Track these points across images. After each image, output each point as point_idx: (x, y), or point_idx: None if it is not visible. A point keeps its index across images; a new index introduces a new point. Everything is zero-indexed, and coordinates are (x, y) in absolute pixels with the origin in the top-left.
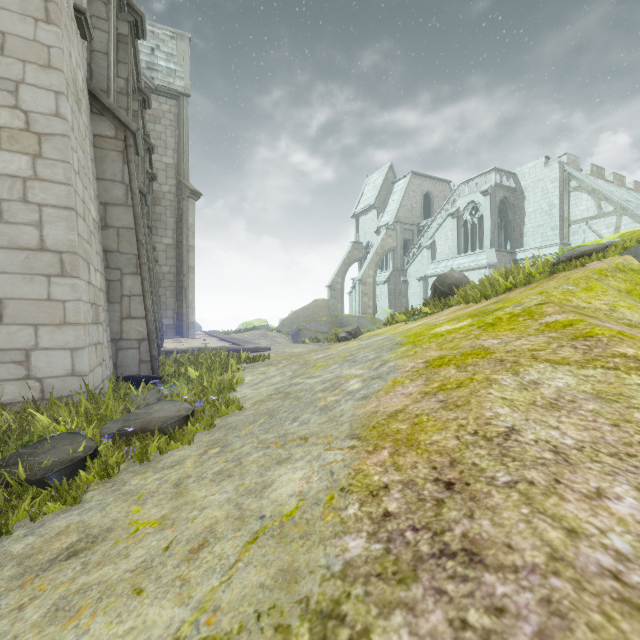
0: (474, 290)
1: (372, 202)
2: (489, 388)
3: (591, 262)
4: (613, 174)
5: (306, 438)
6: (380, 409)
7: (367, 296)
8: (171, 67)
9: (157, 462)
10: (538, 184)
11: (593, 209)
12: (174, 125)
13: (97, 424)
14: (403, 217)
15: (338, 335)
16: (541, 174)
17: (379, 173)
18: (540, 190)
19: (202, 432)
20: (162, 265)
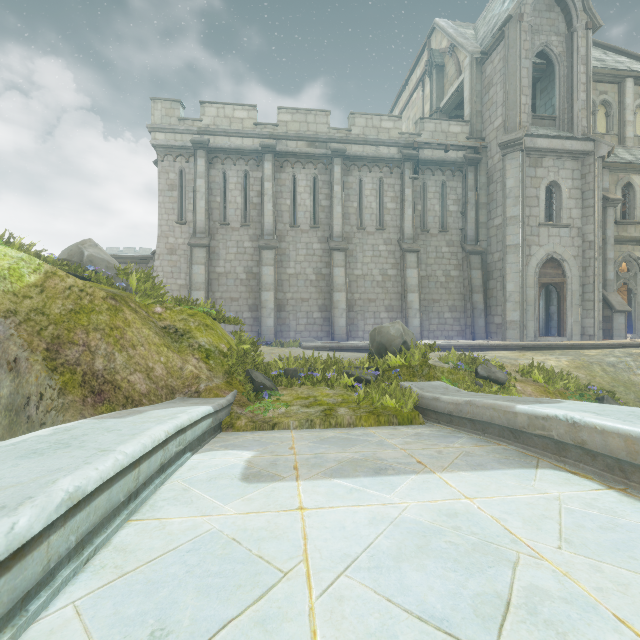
0: None
1: None
2: None
3: None
4: None
5: None
6: None
7: None
8: None
9: None
10: None
11: None
12: (502, 72)
13: None
14: None
15: None
16: None
17: None
18: None
19: None
20: (494, 253)
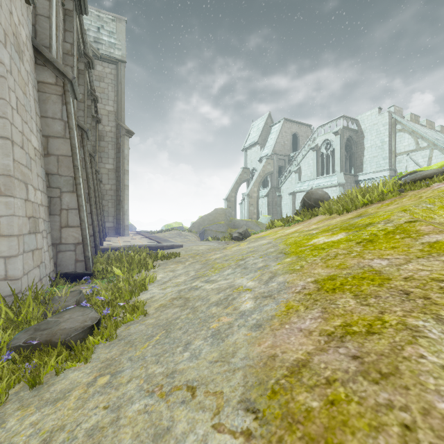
0: (338, 205)
1: (256, 140)
2: (416, 345)
3: (433, 183)
4: (426, 120)
5: (193, 389)
6: (277, 353)
7: (253, 206)
8: (112, 41)
9: (48, 387)
10: (373, 127)
11: (413, 145)
12: (114, 83)
13: (12, 331)
14: (278, 150)
15: (232, 235)
16: (376, 120)
17: (261, 119)
18: (375, 131)
19: (104, 343)
20: (105, 184)
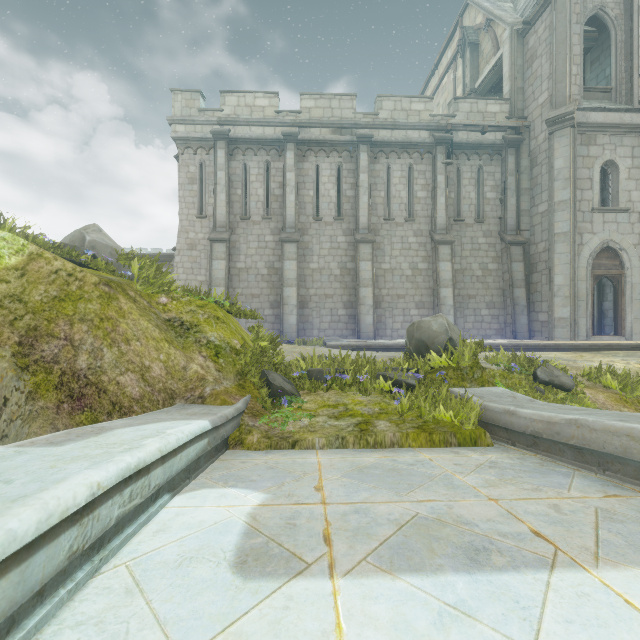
0: None
1: None
2: None
3: None
4: None
5: None
6: None
7: None
8: None
9: None
10: None
11: None
12: (549, 42)
13: None
14: None
15: None
16: None
17: None
18: None
19: None
20: (538, 243)
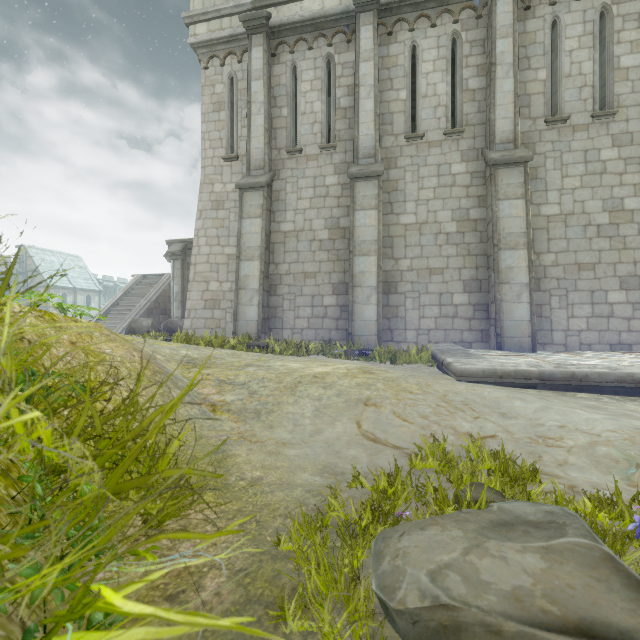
0: None
1: None
2: None
3: None
4: None
5: None
6: None
7: None
8: None
9: None
10: None
11: None
12: None
13: None
14: None
15: None
16: None
17: None
18: None
19: None
20: None
